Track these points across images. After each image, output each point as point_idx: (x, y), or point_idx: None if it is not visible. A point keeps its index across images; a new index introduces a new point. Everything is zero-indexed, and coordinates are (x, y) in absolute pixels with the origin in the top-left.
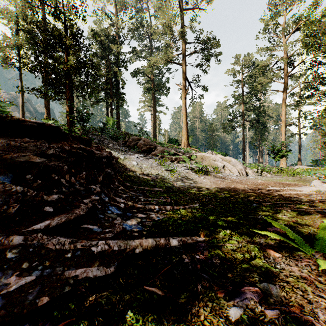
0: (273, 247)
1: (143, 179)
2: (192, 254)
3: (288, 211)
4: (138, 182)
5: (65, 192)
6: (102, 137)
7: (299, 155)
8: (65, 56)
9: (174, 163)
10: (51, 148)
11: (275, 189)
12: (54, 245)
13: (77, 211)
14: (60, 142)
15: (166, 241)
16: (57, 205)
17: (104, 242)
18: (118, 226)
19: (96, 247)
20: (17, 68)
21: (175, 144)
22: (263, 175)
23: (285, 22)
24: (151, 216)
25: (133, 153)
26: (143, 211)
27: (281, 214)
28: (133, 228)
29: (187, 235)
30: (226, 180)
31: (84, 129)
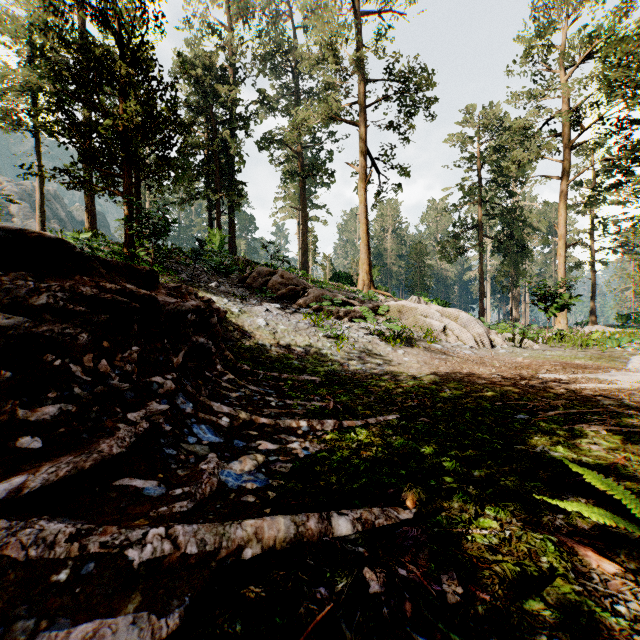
0: (591, 541)
1: (279, 355)
2: (388, 565)
3: (598, 432)
4: (268, 362)
5: (80, 396)
6: (196, 268)
7: (592, 304)
8: (121, 102)
9: (344, 321)
10: (42, 291)
11: (556, 377)
12: (26, 547)
13: (106, 444)
14: (71, 278)
15: (323, 524)
16: (57, 429)
17: (162, 531)
18: (207, 480)
19: (140, 549)
20: (31, 131)
21: (346, 283)
22: (524, 346)
23: (565, 38)
24: (290, 446)
25: (260, 300)
26: (272, 433)
27: (587, 440)
28: (245, 483)
29: (373, 499)
30: (452, 357)
31: (158, 251)
